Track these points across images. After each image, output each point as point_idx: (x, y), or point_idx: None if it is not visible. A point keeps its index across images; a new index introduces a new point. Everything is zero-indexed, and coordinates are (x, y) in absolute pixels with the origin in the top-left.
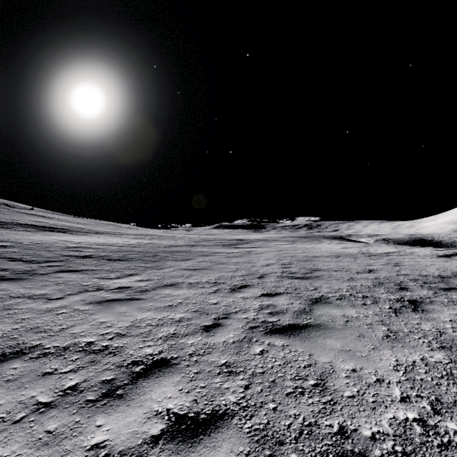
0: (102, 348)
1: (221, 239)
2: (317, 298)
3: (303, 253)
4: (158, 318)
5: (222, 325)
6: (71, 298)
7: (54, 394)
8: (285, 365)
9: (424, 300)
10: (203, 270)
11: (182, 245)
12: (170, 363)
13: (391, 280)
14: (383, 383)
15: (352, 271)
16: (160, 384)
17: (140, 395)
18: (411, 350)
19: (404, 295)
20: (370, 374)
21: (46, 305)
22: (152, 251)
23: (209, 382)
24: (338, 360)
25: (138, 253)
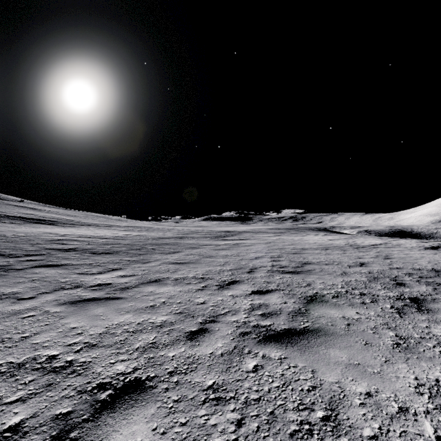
0: (65, 365)
1: (209, 231)
2: (312, 296)
3: (292, 245)
4: (137, 322)
5: (209, 330)
6: (43, 298)
7: None
8: (284, 387)
9: (426, 298)
10: (190, 264)
11: (170, 238)
12: (145, 385)
13: (386, 275)
14: (408, 413)
15: (343, 265)
16: (129, 420)
17: (100, 440)
18: (429, 363)
19: (403, 291)
20: (389, 400)
21: (14, 306)
22: (139, 244)
23: (192, 415)
24: (347, 379)
25: (124, 245)
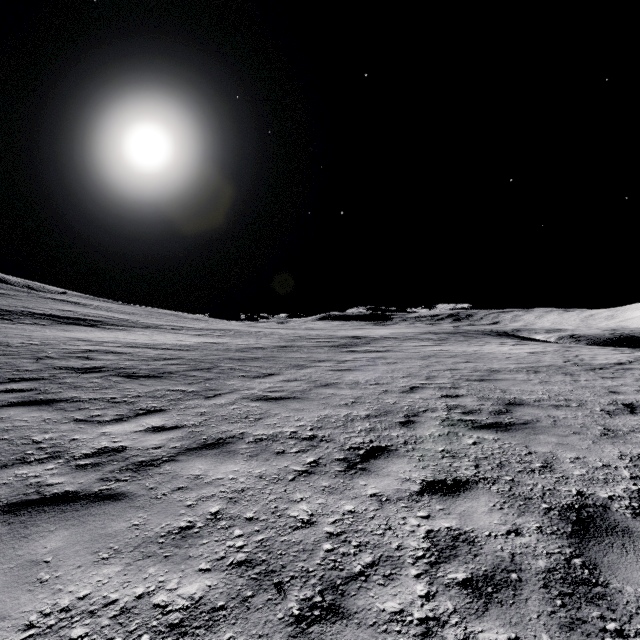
0: None
1: (327, 336)
2: (576, 508)
3: (468, 362)
4: (121, 601)
5: None
6: None
7: None
8: None
9: None
10: (290, 400)
11: (265, 348)
12: None
13: None
14: None
15: (593, 409)
16: None
17: None
18: None
19: None
20: None
21: None
22: (212, 359)
23: None
24: None
25: (186, 362)
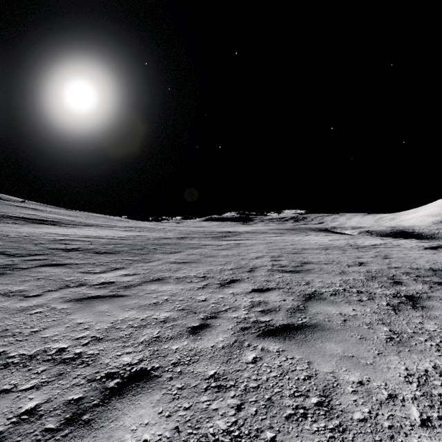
0: (74, 357)
1: (210, 231)
2: (310, 294)
3: (292, 245)
4: (141, 318)
5: (210, 326)
6: (49, 295)
7: (6, 421)
8: (282, 376)
9: (421, 296)
10: (191, 263)
11: (171, 238)
12: (150, 375)
13: (384, 274)
14: (397, 399)
15: (342, 264)
16: (136, 405)
17: (111, 422)
18: (420, 355)
19: (399, 290)
20: (379, 388)
21: (21, 303)
22: (141, 244)
23: (194, 401)
24: (341, 369)
25: (126, 245)
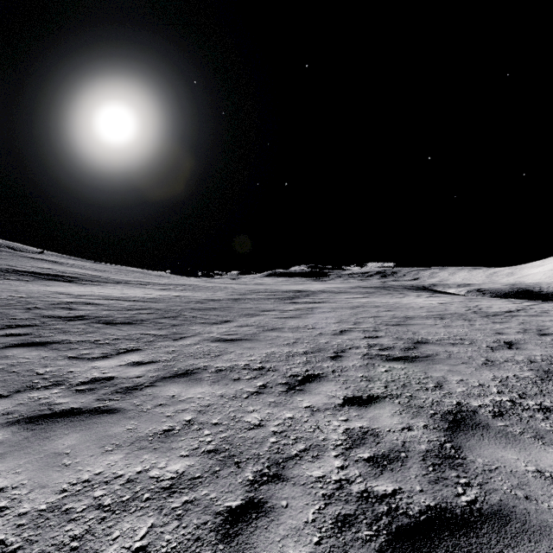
0: None
1: (273, 290)
2: (454, 412)
3: (389, 311)
4: (126, 475)
5: (267, 509)
6: None
7: None
8: None
9: None
10: (243, 341)
11: (221, 300)
12: None
13: None
14: None
15: (480, 345)
16: None
17: None
18: None
19: None
20: None
21: None
22: (176, 309)
23: None
24: None
25: (155, 311)
